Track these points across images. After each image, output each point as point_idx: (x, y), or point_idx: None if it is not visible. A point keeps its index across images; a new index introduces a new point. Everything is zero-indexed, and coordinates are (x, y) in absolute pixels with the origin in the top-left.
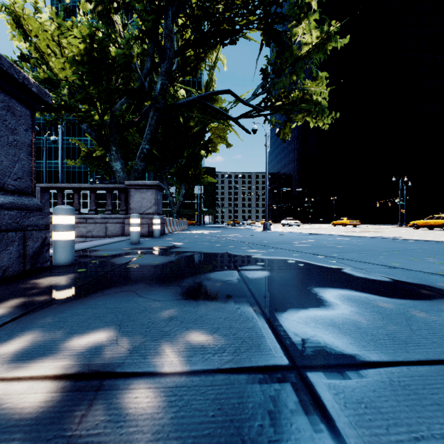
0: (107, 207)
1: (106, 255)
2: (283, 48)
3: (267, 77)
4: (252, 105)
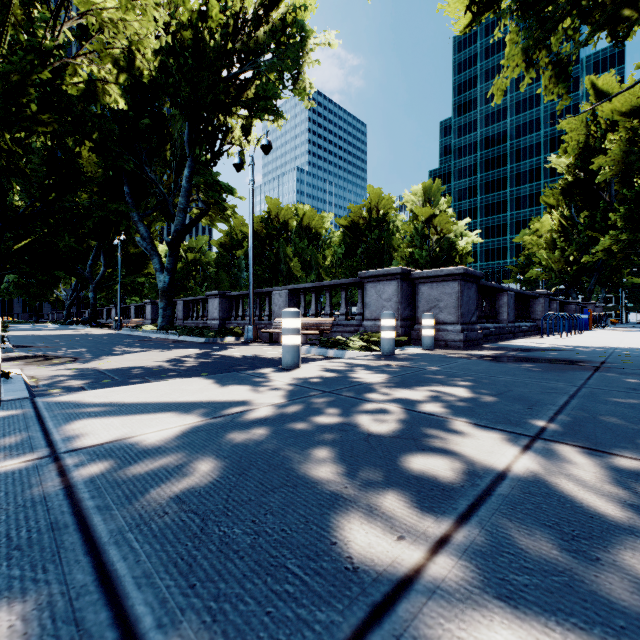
0: None
1: None
2: None
3: None
4: None
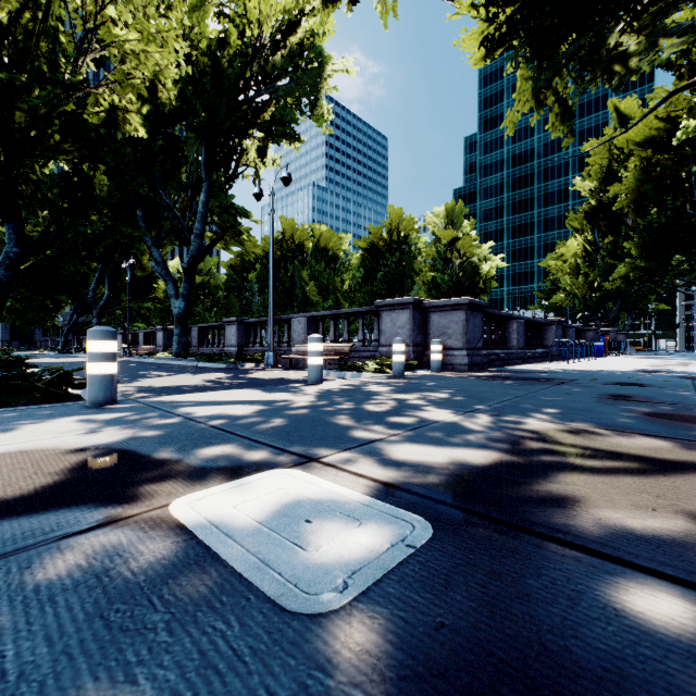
0: None
1: None
2: None
3: None
4: (687, 281)
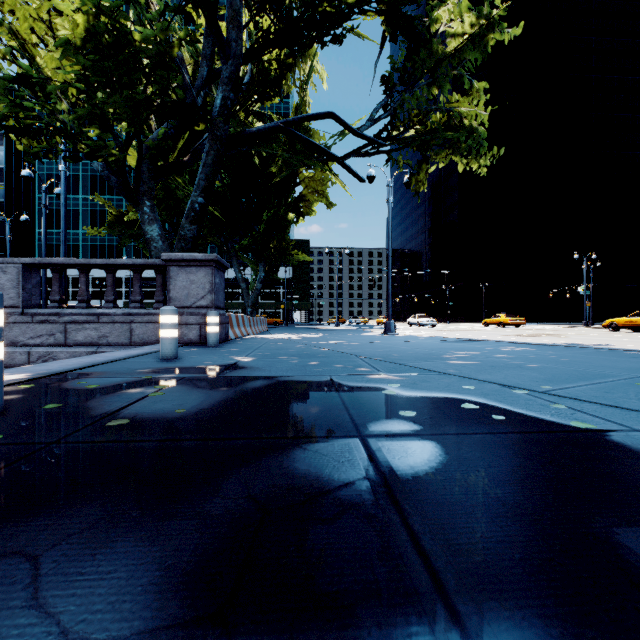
0: (133, 296)
1: (92, 388)
2: (417, 45)
3: (392, 91)
4: (368, 137)
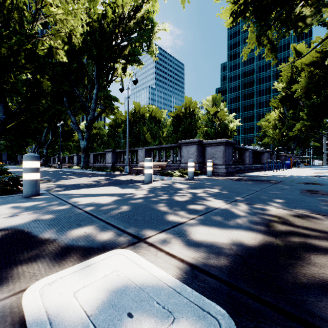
0: None
1: None
2: None
3: None
4: None
